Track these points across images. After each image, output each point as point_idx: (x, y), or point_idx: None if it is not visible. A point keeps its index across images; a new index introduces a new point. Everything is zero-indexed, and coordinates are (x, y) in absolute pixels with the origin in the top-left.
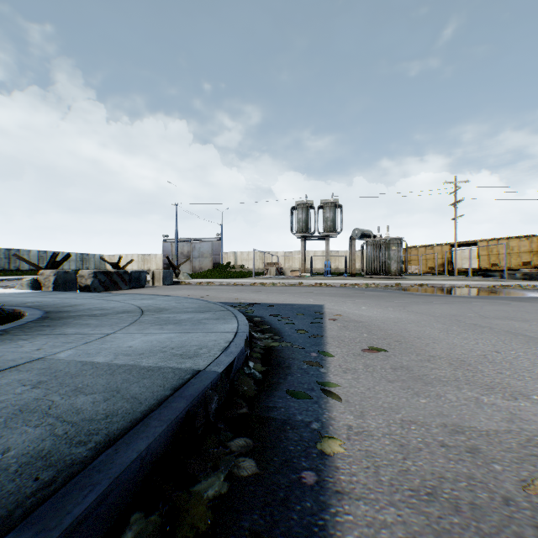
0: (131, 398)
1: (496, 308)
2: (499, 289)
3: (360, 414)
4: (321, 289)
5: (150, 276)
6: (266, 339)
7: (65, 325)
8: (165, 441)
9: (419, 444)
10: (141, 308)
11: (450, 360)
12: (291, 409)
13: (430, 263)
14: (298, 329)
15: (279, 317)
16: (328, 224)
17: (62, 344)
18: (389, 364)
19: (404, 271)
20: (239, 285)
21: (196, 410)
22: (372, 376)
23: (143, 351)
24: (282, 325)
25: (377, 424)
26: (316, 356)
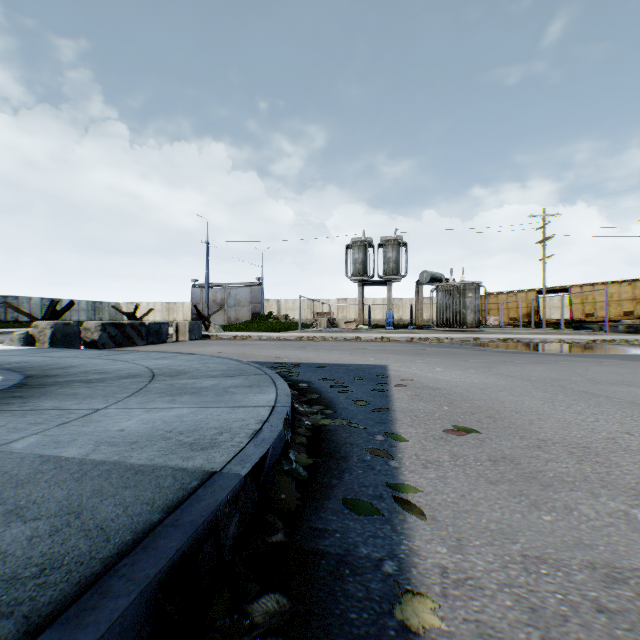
0: (95, 527)
1: (606, 370)
2: (601, 345)
3: (456, 544)
4: (383, 345)
5: (174, 329)
6: (315, 414)
7: (43, 396)
8: (135, 620)
9: (560, 606)
10: (153, 370)
11: (569, 446)
12: (350, 534)
13: (513, 313)
14: (356, 399)
15: (331, 382)
16: (390, 265)
17: (27, 426)
18: (485, 453)
19: (481, 322)
20: (283, 340)
21: (200, 546)
22: (465, 473)
23: (138, 438)
24: (335, 394)
25: (485, 565)
26: (383, 439)
